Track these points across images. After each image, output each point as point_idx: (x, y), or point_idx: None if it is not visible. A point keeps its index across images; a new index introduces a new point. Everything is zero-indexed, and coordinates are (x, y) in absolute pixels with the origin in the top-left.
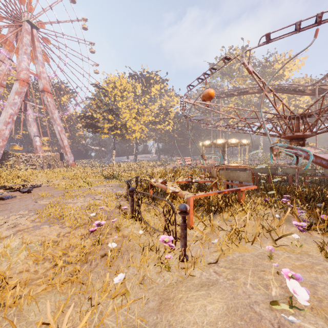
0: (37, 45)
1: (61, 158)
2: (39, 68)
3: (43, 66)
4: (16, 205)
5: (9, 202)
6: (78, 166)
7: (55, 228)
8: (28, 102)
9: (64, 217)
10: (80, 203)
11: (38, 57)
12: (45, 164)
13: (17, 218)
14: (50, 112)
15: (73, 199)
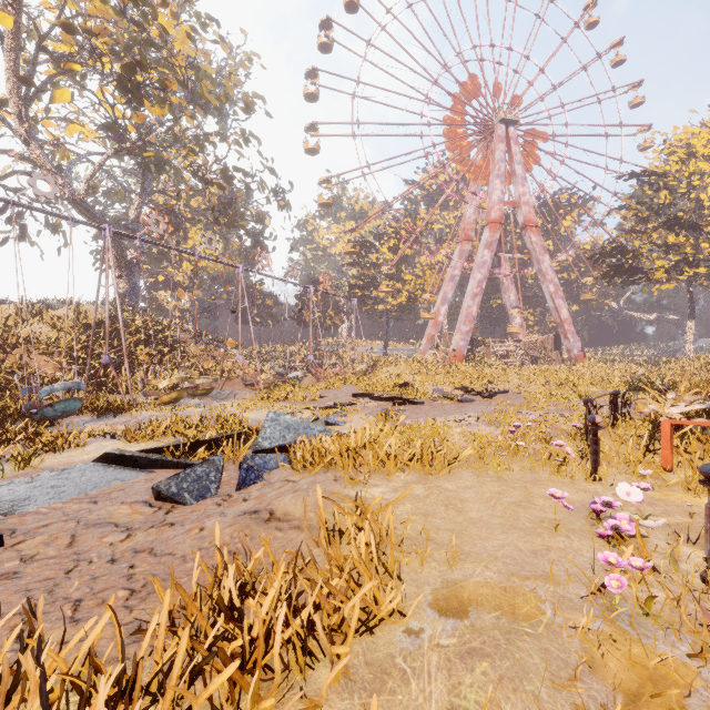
0: (515, 152)
1: (557, 344)
2: (517, 190)
3: (524, 183)
4: (470, 409)
5: (467, 406)
6: (590, 362)
7: (490, 429)
8: (502, 254)
9: (502, 422)
10: (534, 416)
11: (515, 171)
12: (527, 357)
13: (466, 417)
14: (535, 261)
15: (530, 410)
